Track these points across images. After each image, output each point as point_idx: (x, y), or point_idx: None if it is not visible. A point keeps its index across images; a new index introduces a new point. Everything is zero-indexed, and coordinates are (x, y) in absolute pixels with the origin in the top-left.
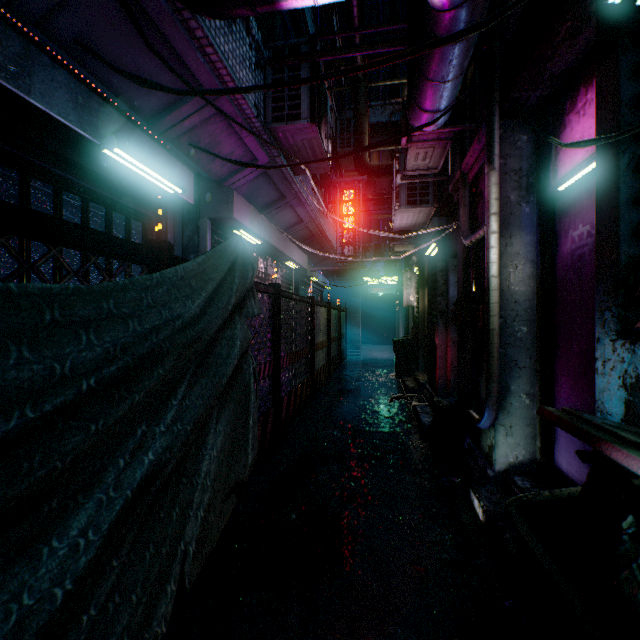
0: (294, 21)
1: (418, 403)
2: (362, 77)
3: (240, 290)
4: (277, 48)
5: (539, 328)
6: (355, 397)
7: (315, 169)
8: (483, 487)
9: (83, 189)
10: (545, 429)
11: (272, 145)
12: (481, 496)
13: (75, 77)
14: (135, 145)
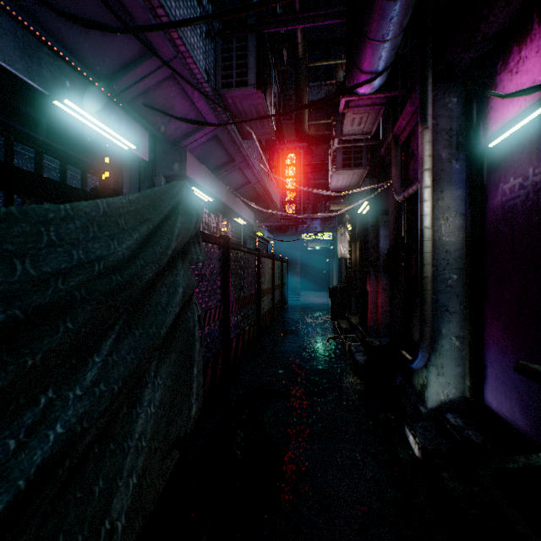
0: (242, 3)
1: (352, 343)
2: (302, 57)
3: (182, 234)
4: (226, 21)
5: (468, 276)
6: (296, 337)
7: (261, 134)
8: (417, 423)
9: (36, 141)
10: (474, 369)
11: (221, 107)
12: (416, 433)
13: (26, 30)
14: (88, 100)
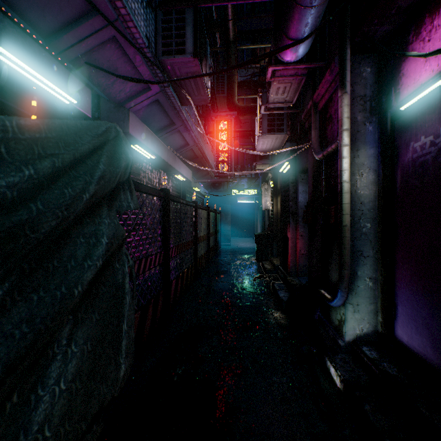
0: None
1: (275, 281)
2: (233, 40)
3: (106, 178)
4: None
5: (381, 224)
6: (228, 277)
7: (198, 100)
8: (337, 356)
9: None
10: (386, 307)
11: (161, 70)
12: (337, 365)
13: None
14: (25, 50)
